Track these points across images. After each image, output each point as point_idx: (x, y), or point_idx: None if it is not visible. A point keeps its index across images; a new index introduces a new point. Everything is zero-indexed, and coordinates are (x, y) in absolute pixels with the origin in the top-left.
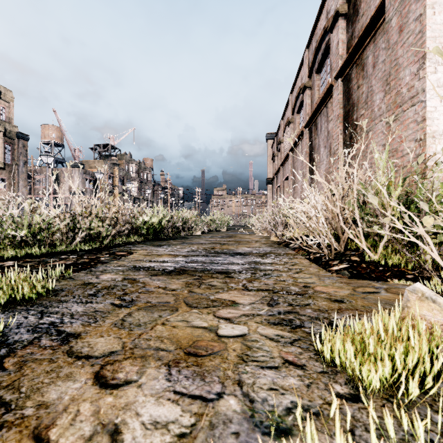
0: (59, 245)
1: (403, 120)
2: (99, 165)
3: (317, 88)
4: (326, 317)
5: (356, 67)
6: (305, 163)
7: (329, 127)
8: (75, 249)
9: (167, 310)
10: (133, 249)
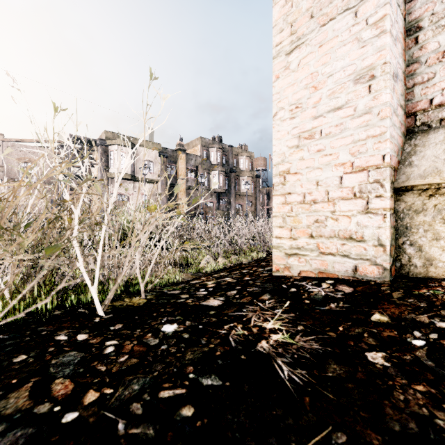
0: None
1: None
2: None
3: None
4: None
5: None
6: None
7: None
8: None
9: None
10: None
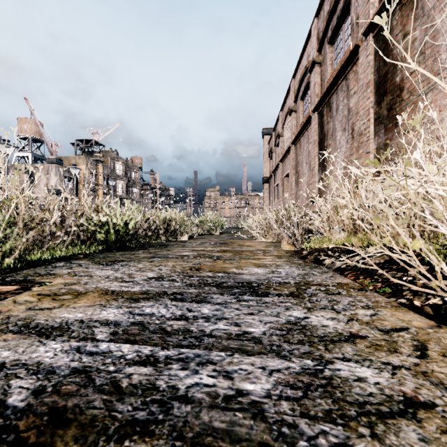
0: None
1: None
2: (80, 161)
3: (329, 62)
4: None
5: (400, 9)
6: (314, 153)
7: (351, 102)
8: None
9: None
10: (51, 273)
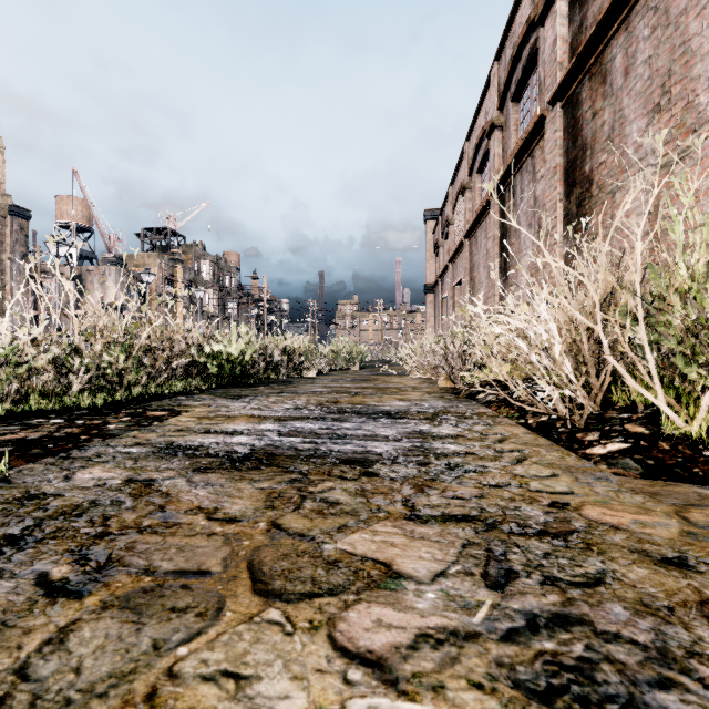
0: (36, 397)
1: (702, 157)
2: (150, 261)
3: (514, 126)
4: (691, 647)
5: (589, 79)
6: (493, 254)
7: (538, 190)
8: (66, 405)
9: (188, 611)
10: (184, 404)
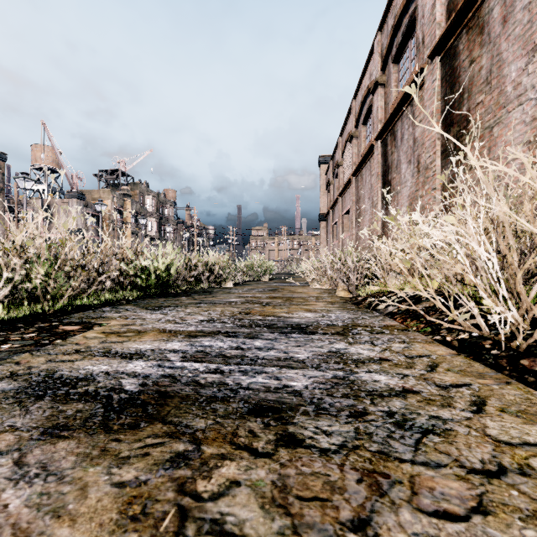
0: None
1: None
2: (105, 195)
3: (394, 83)
4: None
5: (467, 33)
6: (376, 187)
7: (417, 132)
8: None
9: None
10: (103, 316)
